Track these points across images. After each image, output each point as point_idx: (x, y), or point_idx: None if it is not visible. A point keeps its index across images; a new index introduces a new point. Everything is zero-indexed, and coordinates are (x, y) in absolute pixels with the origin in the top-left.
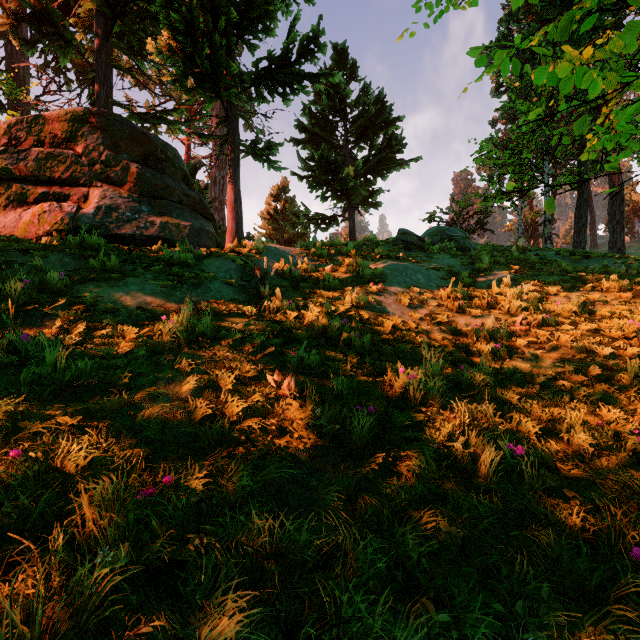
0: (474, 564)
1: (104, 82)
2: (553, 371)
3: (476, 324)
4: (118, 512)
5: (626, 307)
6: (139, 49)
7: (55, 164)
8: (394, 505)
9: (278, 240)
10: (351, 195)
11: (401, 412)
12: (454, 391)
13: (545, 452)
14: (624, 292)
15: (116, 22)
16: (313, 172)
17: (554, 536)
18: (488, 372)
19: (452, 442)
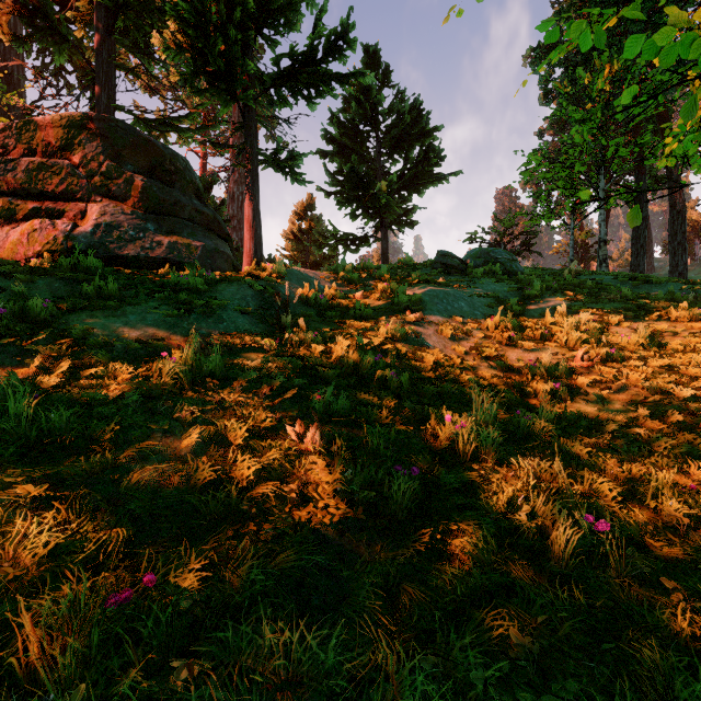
0: (557, 691)
1: (105, 84)
2: (624, 416)
3: (530, 359)
4: (75, 634)
5: (700, 339)
6: (146, 47)
7: (48, 176)
8: (447, 601)
9: (303, 263)
10: (384, 213)
11: (448, 469)
12: (509, 441)
13: (628, 523)
14: (696, 322)
15: (120, 17)
16: (342, 187)
17: (659, 649)
18: (549, 418)
19: (514, 511)
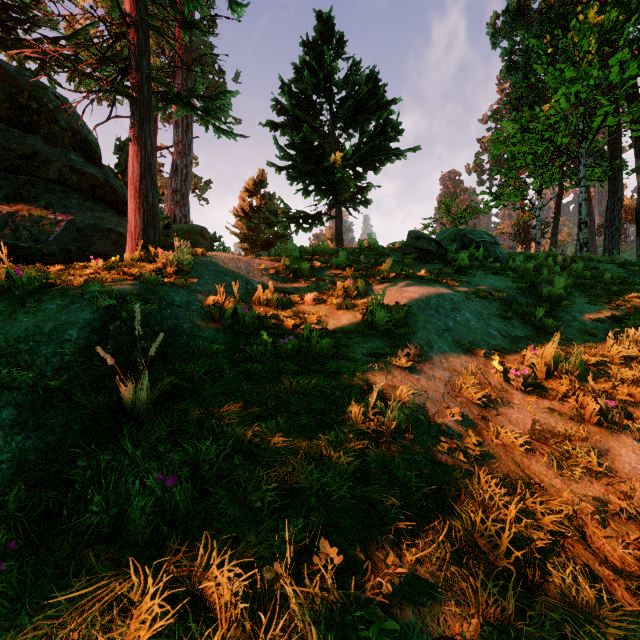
0: None
1: None
2: None
3: None
4: None
5: None
6: None
7: None
8: None
9: (254, 241)
10: (338, 190)
11: None
12: None
13: None
14: None
15: None
16: (293, 162)
17: None
18: None
19: None
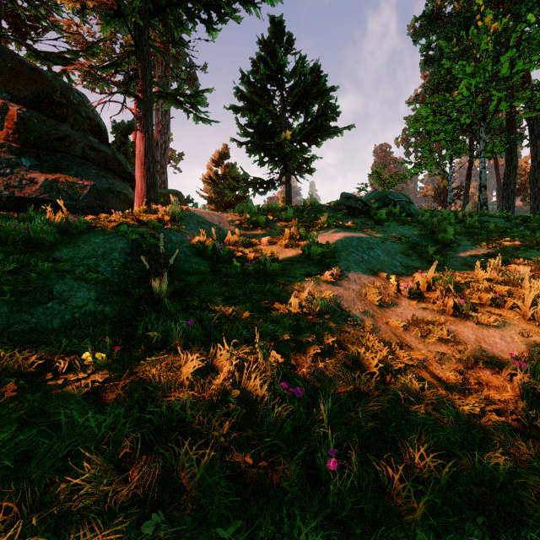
0: None
1: None
2: None
3: (512, 353)
4: None
5: None
6: None
7: None
8: None
9: (219, 203)
10: (287, 161)
11: None
12: None
13: None
14: None
15: None
16: (251, 138)
17: None
18: None
19: None
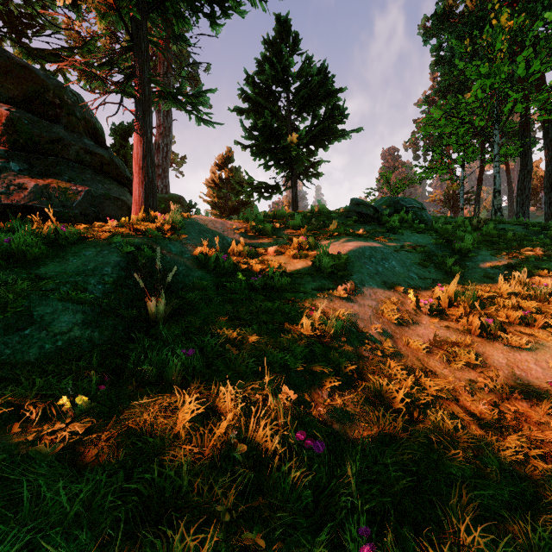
0: None
1: None
2: None
3: None
4: None
5: None
6: None
7: None
8: None
9: (223, 208)
10: (294, 164)
11: None
12: None
13: None
14: None
15: None
16: (256, 141)
17: None
18: None
19: None
